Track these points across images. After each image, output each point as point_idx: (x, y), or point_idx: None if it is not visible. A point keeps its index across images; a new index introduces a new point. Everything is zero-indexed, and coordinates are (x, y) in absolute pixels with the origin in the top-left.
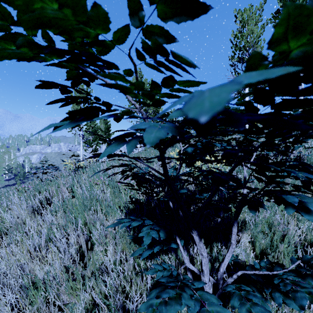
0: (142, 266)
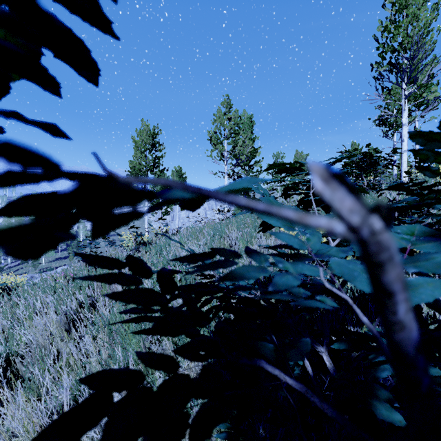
0: None
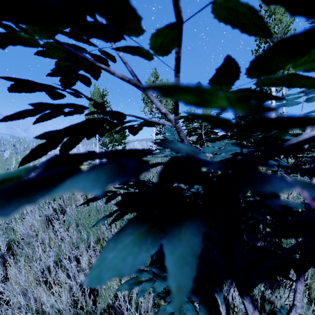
0: (162, 303)
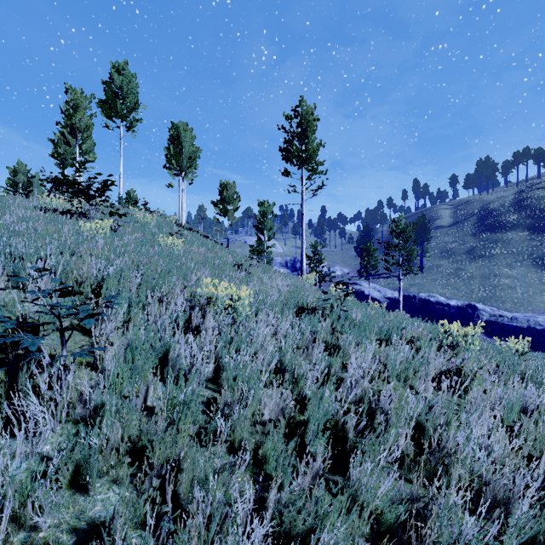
0: None
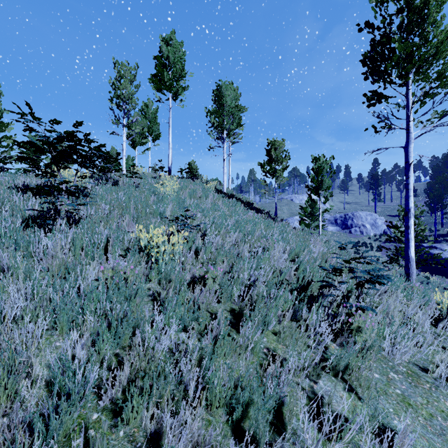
0: None
